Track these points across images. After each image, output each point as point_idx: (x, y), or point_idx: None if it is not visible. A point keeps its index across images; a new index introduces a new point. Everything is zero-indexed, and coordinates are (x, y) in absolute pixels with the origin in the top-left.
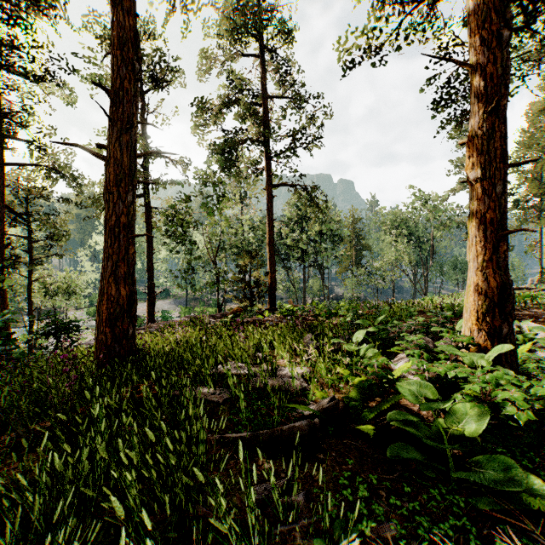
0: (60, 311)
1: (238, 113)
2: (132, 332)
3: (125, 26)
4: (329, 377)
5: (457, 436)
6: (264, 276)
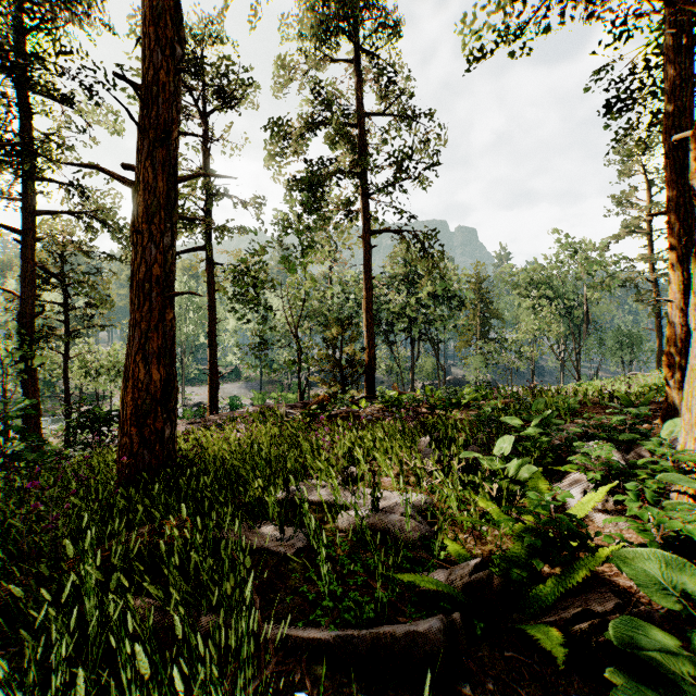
0: (103, 396)
1: (324, 136)
2: (170, 433)
3: None
4: (466, 518)
5: None
6: (359, 352)
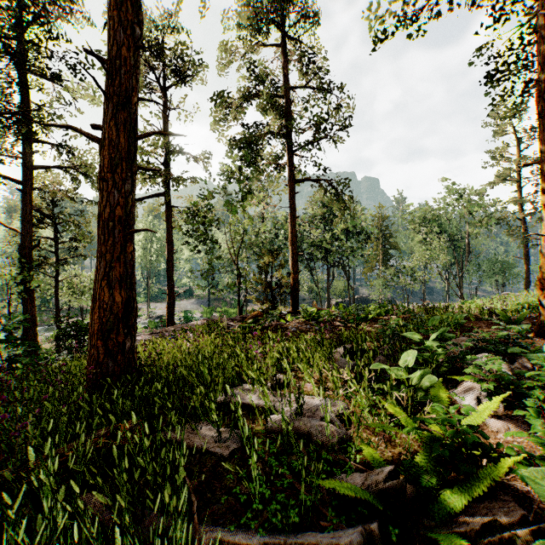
0: (86, 310)
1: (258, 104)
2: (130, 345)
3: None
4: (378, 424)
5: None
6: (286, 277)
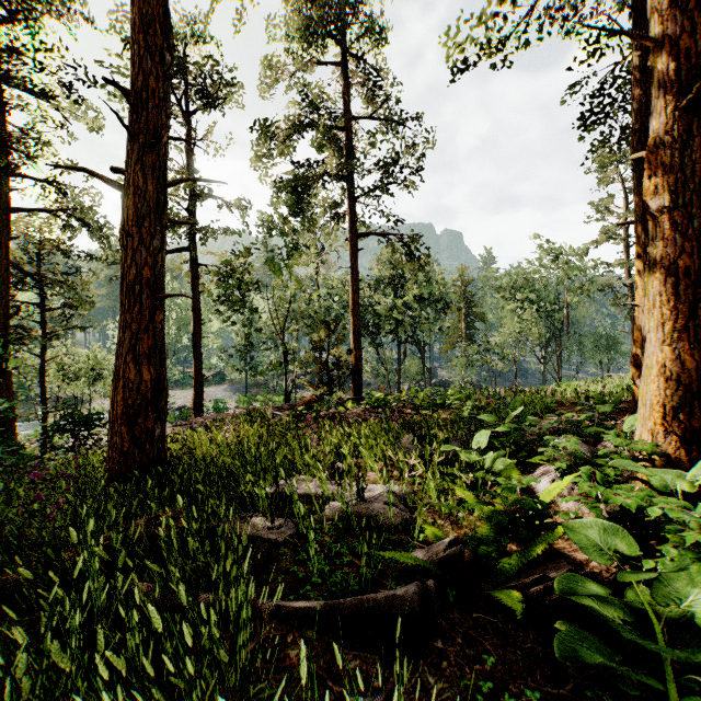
0: (82, 400)
1: (311, 139)
2: (160, 432)
3: (150, 1)
4: (443, 504)
5: (670, 618)
6: (346, 354)
